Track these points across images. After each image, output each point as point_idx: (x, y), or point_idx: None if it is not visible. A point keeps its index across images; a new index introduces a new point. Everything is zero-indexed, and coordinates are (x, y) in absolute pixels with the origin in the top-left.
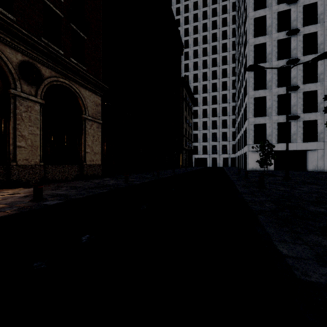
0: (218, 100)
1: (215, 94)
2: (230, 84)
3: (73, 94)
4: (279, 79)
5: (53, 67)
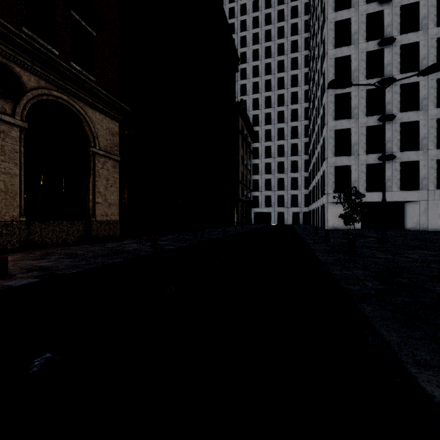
0: (286, 134)
1: (282, 126)
2: (301, 112)
3: (75, 116)
4: (368, 105)
5: (42, 74)
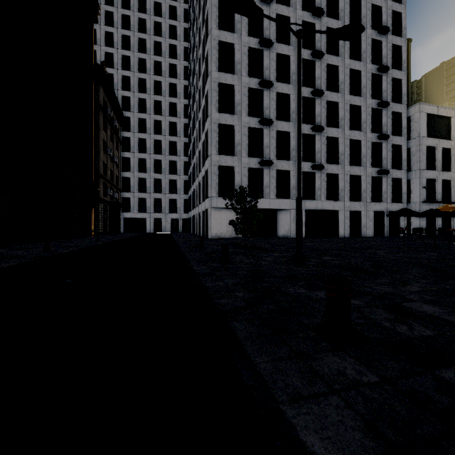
0: (164, 129)
1: (160, 118)
2: (181, 108)
3: None
4: (250, 105)
5: None
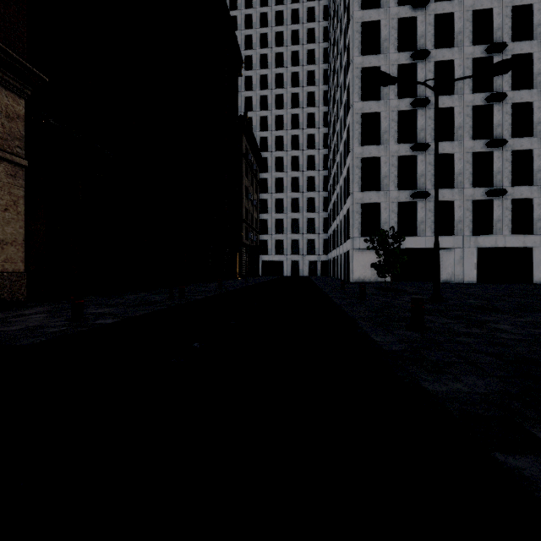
0: (302, 164)
1: (297, 154)
2: (319, 139)
3: None
4: (399, 130)
5: None
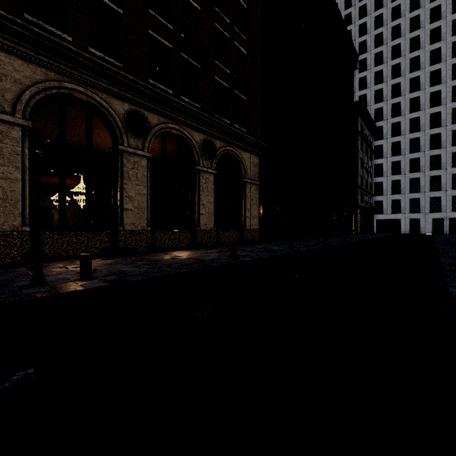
0: (423, 124)
1: (417, 115)
2: (447, 93)
3: (235, 159)
4: None
5: (222, 138)
